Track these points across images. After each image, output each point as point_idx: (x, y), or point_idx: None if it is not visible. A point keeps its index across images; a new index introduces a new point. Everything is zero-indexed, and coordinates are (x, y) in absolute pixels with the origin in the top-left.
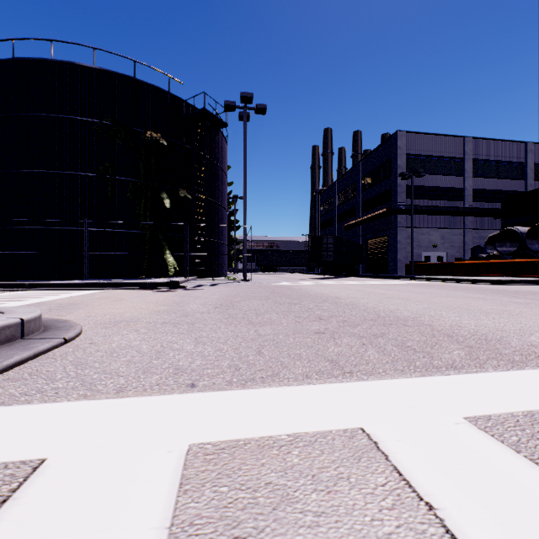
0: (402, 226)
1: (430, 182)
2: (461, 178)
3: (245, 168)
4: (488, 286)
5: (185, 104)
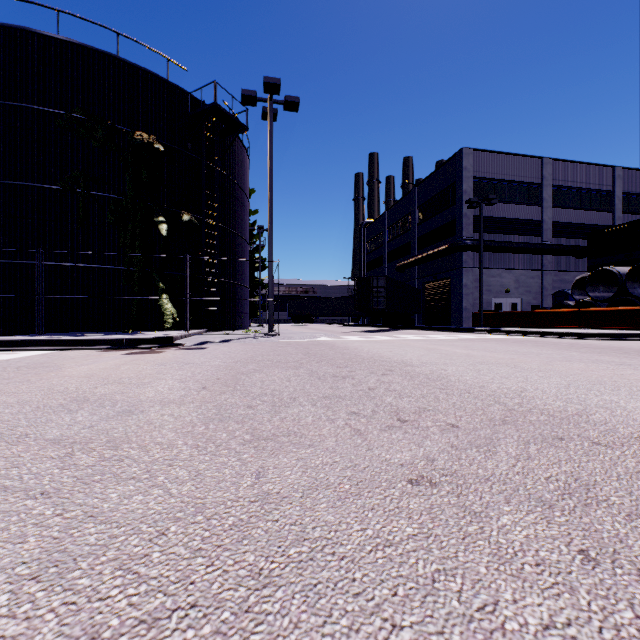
0: (469, 267)
1: (502, 212)
2: (538, 208)
3: (270, 182)
4: (596, 342)
5: (190, 98)
